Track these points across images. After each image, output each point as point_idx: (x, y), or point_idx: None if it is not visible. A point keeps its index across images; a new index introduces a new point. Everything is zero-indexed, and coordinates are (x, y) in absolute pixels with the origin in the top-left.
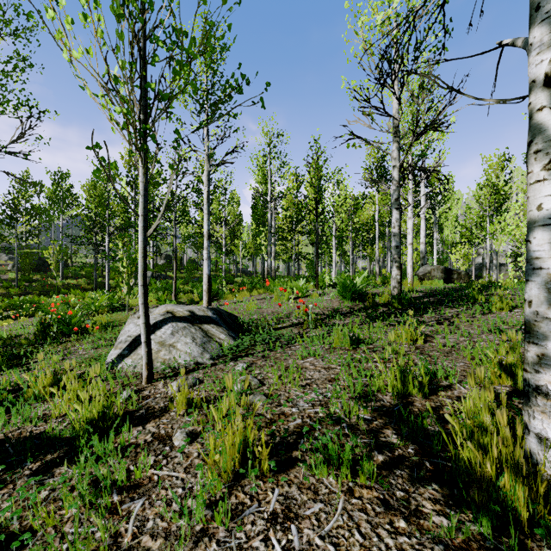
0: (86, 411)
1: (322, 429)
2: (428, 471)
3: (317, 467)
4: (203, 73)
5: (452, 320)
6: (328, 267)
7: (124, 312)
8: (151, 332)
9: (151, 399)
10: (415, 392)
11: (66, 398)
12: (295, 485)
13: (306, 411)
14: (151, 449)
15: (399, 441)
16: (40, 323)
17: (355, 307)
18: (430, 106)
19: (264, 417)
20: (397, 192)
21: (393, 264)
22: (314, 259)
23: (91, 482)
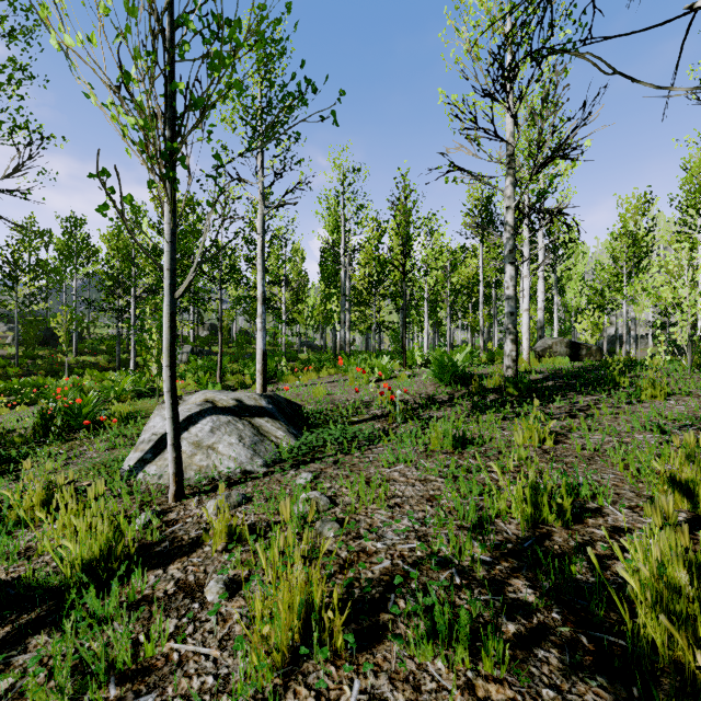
0: (81, 549)
1: (421, 576)
2: (587, 652)
3: (417, 645)
4: (252, 73)
5: (589, 412)
6: (417, 340)
7: (153, 399)
8: (183, 429)
9: (178, 526)
10: (552, 519)
11: (59, 524)
12: (385, 675)
13: (396, 548)
14: (172, 607)
15: (538, 600)
16: (40, 414)
17: (456, 393)
18: (557, 127)
19: (337, 555)
20: (512, 241)
21: (507, 337)
22: (400, 330)
23: (80, 662)
